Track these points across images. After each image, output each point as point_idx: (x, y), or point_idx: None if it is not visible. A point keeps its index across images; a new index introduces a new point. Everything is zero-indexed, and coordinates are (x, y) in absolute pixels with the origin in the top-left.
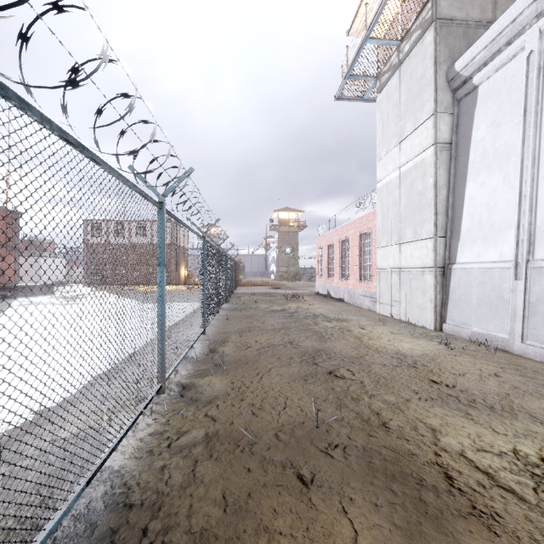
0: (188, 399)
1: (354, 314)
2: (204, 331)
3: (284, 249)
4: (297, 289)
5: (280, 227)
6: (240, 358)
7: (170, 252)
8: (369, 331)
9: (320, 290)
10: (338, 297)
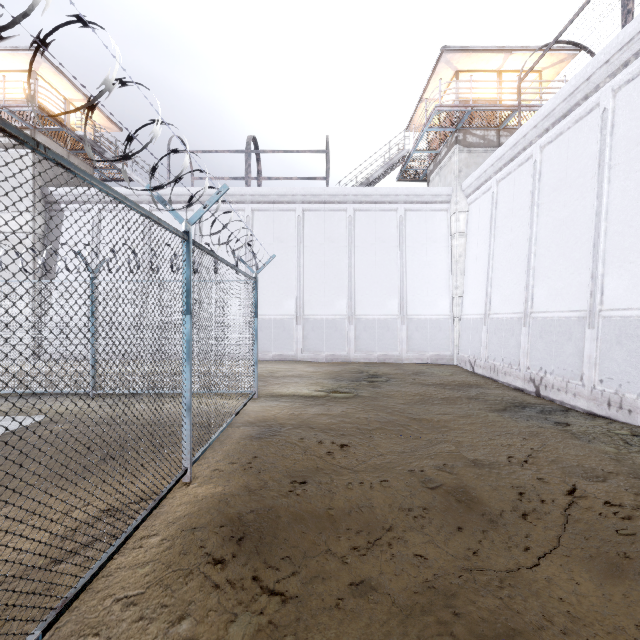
0: None
1: None
2: None
3: None
4: None
5: None
6: None
7: None
8: None
9: None
10: None
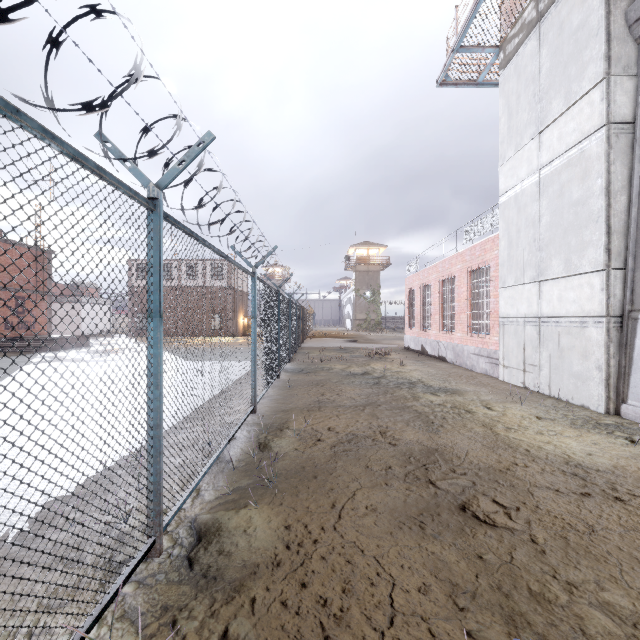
0: (199, 575)
1: (466, 382)
2: (254, 408)
3: (362, 292)
4: (380, 342)
5: (358, 265)
6: (303, 464)
7: (226, 296)
8: (501, 414)
9: (411, 344)
10: (438, 354)
